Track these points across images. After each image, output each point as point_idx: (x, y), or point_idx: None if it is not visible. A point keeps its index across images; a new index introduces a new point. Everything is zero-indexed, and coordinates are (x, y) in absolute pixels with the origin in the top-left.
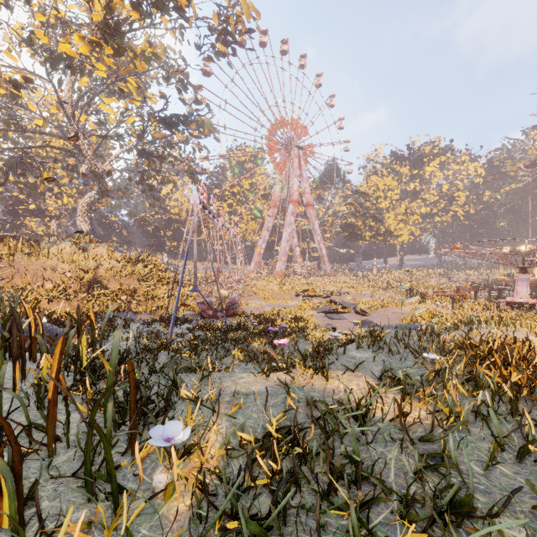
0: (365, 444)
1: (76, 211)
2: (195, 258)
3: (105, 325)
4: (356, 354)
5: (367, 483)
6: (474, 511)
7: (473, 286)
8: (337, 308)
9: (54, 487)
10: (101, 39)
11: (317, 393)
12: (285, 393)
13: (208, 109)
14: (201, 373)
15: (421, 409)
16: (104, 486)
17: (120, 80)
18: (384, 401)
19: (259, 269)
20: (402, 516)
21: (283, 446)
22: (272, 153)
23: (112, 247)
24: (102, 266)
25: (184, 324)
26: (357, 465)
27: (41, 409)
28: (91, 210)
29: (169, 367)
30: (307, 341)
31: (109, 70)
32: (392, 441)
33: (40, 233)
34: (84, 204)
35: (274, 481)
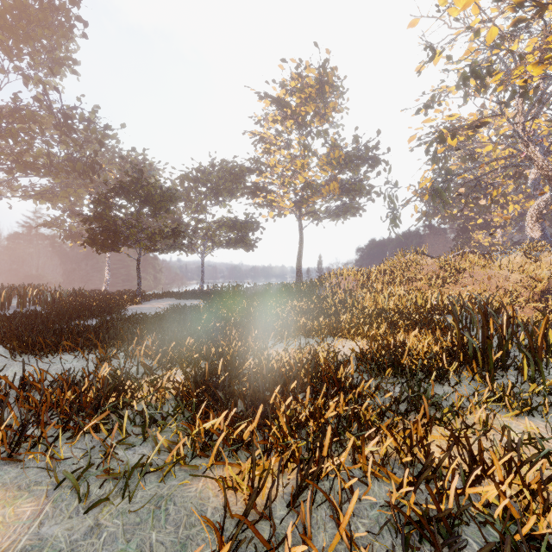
0: None
1: (522, 216)
2: None
3: None
4: None
5: None
6: None
7: None
8: None
9: None
10: None
11: None
12: None
13: None
14: None
15: None
16: None
17: None
18: None
19: None
20: None
21: None
22: None
23: None
24: None
25: None
26: None
27: None
28: (541, 215)
29: None
30: None
31: None
32: None
33: (486, 244)
34: (533, 211)
35: None
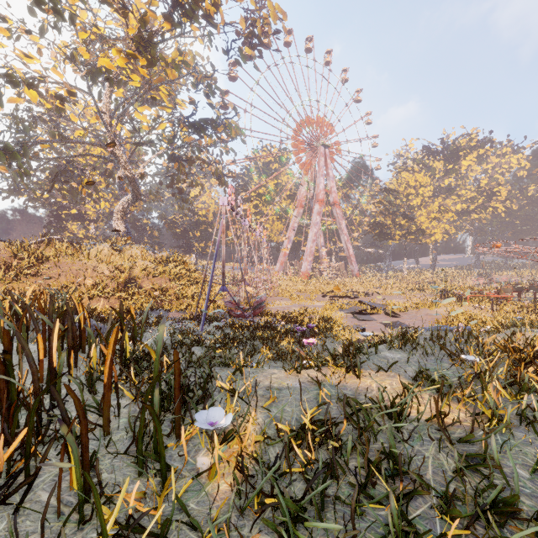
0: (401, 440)
1: (112, 215)
2: (223, 258)
3: (144, 321)
4: (388, 354)
5: (404, 478)
6: (519, 511)
7: (516, 287)
8: (366, 309)
9: (110, 462)
10: (136, 51)
11: (349, 390)
12: (317, 389)
13: (235, 112)
14: (234, 368)
15: (459, 411)
16: (154, 464)
17: (152, 89)
18: (419, 401)
19: (285, 270)
20: (441, 512)
21: (318, 438)
22: (297, 153)
23: (145, 249)
24: (137, 266)
25: (213, 322)
26: (393, 460)
27: (93, 394)
28: (125, 213)
29: (205, 361)
30: (335, 342)
31: (143, 80)
32: (429, 441)
33: (80, 236)
34: (119, 208)
35: (311, 470)
